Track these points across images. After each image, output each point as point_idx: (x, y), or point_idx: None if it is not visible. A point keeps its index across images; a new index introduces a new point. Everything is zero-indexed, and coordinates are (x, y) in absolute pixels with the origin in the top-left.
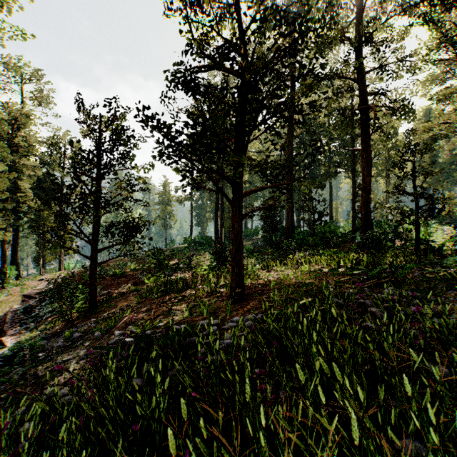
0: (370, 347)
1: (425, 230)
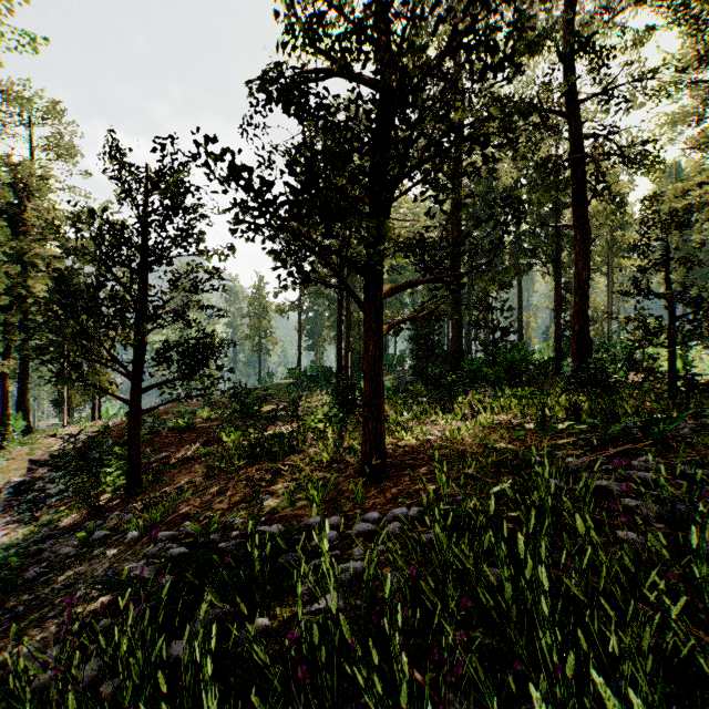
0: (666, 604)
1: (682, 357)
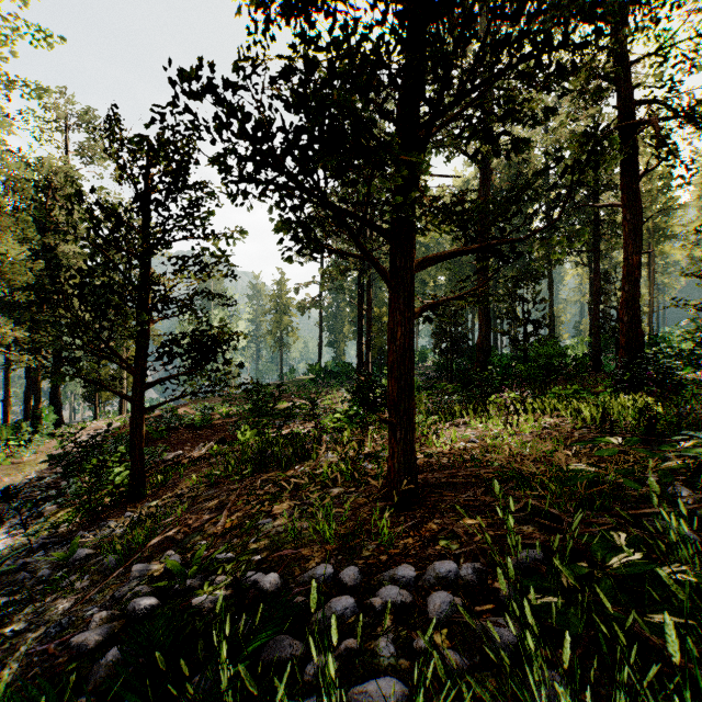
0: None
1: None
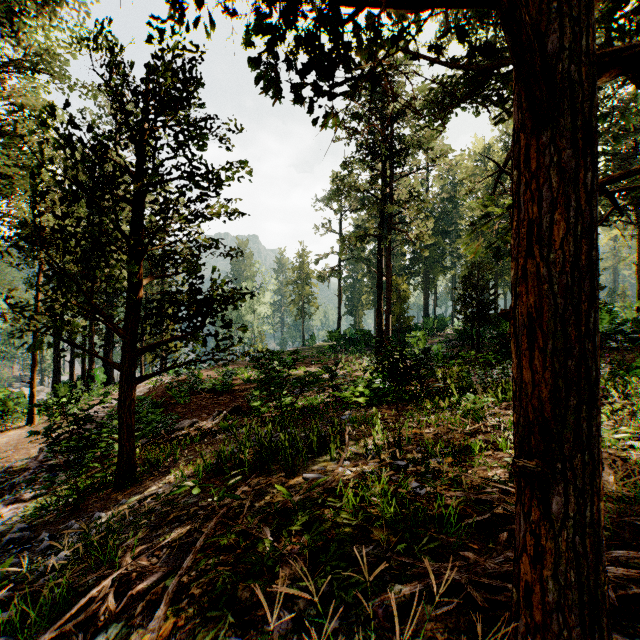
0: None
1: None
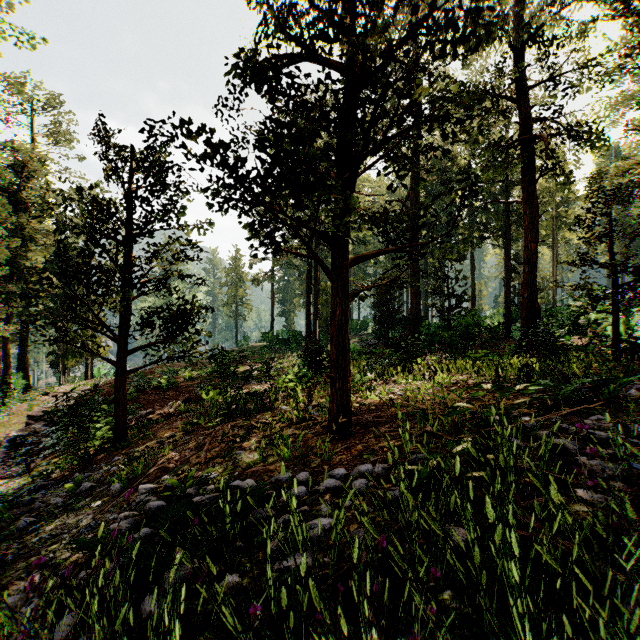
0: (639, 572)
1: (625, 322)
